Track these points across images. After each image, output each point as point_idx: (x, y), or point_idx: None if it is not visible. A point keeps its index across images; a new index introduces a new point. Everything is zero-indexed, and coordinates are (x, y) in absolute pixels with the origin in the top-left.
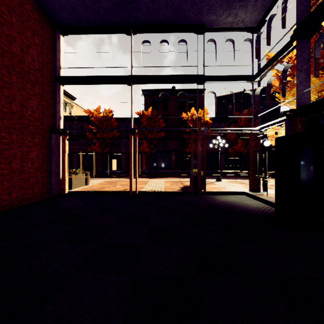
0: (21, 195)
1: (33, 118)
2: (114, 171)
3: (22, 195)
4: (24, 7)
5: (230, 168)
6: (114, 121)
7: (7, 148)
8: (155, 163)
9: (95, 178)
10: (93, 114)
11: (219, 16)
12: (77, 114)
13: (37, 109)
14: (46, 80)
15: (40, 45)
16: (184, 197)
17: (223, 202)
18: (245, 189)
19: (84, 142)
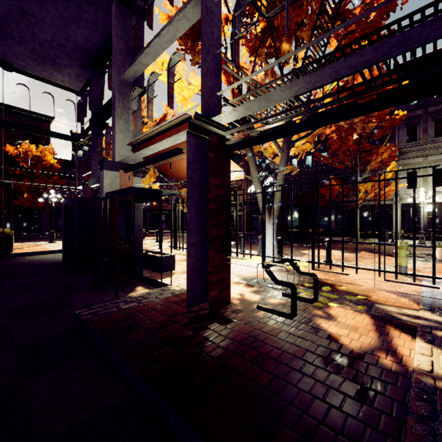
0: None
1: None
2: None
3: None
4: None
5: None
6: None
7: None
8: None
9: None
10: None
11: (31, 66)
12: None
13: None
14: None
15: None
16: None
17: (31, 260)
18: None
19: None
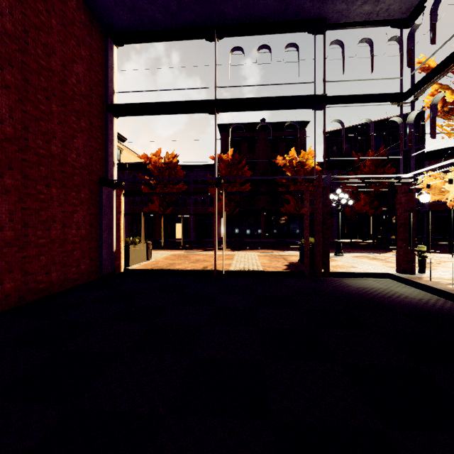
0: (62, 275)
1: (78, 164)
2: (180, 240)
3: (64, 274)
4: (66, 4)
5: (346, 236)
6: (179, 170)
7: (44, 207)
8: (237, 229)
9: (157, 251)
10: (151, 160)
11: (351, 3)
12: (127, 161)
13: (84, 151)
14: (95, 110)
15: (87, 60)
16: (296, 280)
17: (360, 289)
18: (387, 268)
19: (138, 199)
